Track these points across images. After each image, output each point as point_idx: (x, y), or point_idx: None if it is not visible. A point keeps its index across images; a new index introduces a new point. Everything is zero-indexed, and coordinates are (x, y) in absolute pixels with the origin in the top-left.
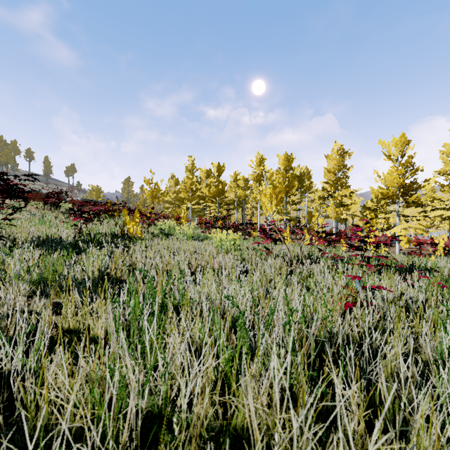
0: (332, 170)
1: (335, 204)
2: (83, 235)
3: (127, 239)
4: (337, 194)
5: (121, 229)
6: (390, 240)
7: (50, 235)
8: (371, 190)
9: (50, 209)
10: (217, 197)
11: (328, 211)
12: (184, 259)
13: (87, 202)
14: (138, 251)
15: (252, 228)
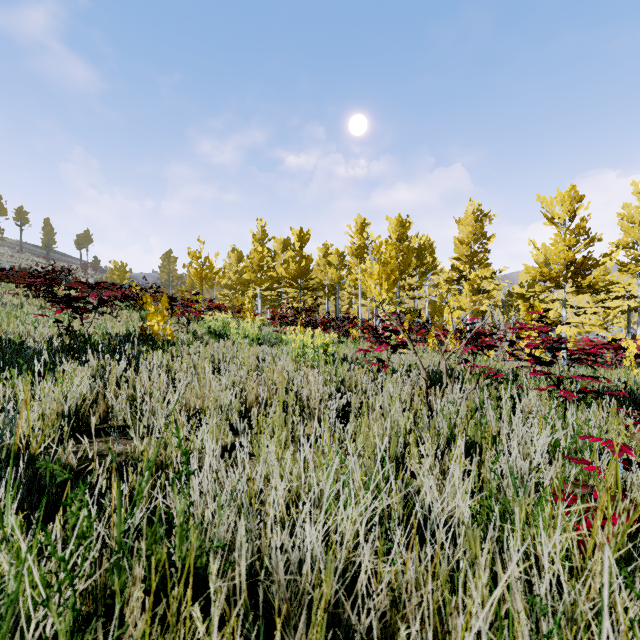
0: (466, 241)
1: (472, 290)
2: (74, 337)
3: (148, 344)
4: (475, 275)
5: (142, 327)
6: (598, 348)
7: (11, 338)
8: (525, 269)
9: (37, 295)
10: (299, 278)
11: (461, 301)
12: (237, 381)
13: (83, 283)
14: (141, 371)
15: (352, 325)
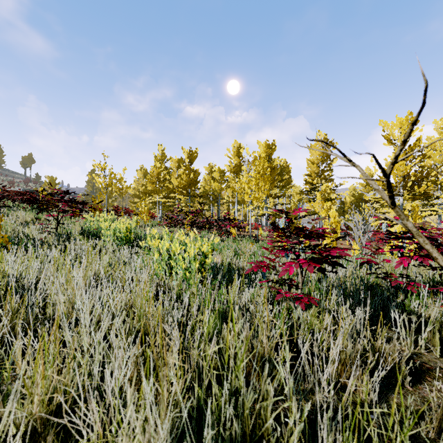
0: (315, 162)
1: (323, 198)
2: None
3: None
4: (326, 186)
5: None
6: None
7: None
8: None
9: None
10: (188, 188)
11: (315, 206)
12: None
13: None
14: None
15: (232, 225)
